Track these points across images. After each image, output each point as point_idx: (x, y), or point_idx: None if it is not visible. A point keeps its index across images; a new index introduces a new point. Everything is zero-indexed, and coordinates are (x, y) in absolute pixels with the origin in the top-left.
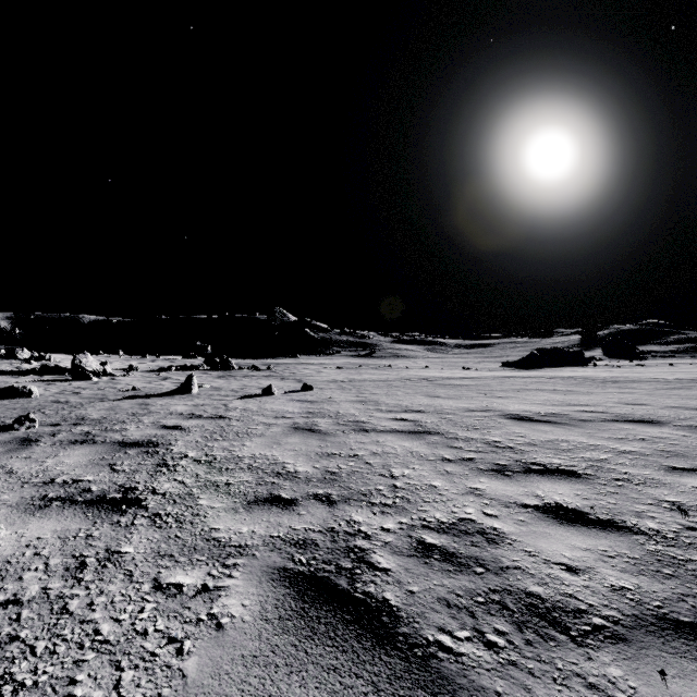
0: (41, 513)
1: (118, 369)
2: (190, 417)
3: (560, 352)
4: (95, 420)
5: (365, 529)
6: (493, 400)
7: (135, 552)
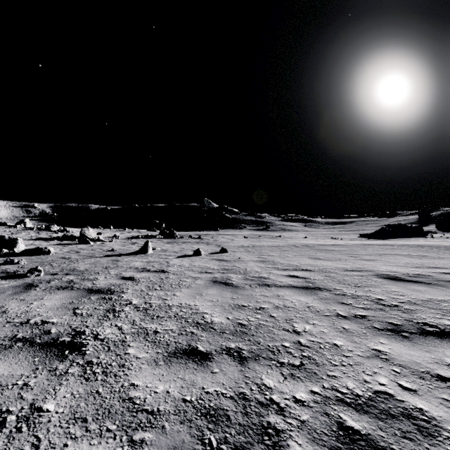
0: (2, 354)
1: (107, 237)
2: (142, 271)
3: (404, 227)
4: (80, 271)
5: (277, 399)
6: (363, 262)
7: (54, 411)
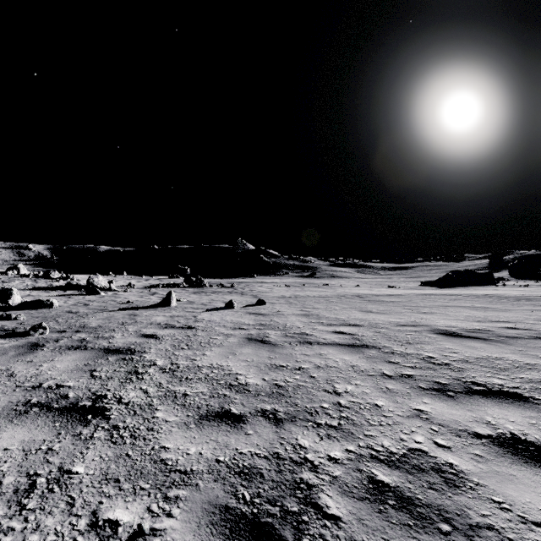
0: (18, 420)
1: (120, 286)
2: (165, 327)
3: (472, 273)
4: (92, 328)
5: (311, 457)
6: (420, 315)
7: (84, 473)
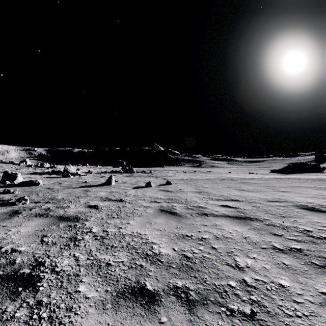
0: None
1: (83, 172)
2: (104, 200)
3: (305, 164)
4: (57, 200)
5: None
6: (280, 193)
7: None
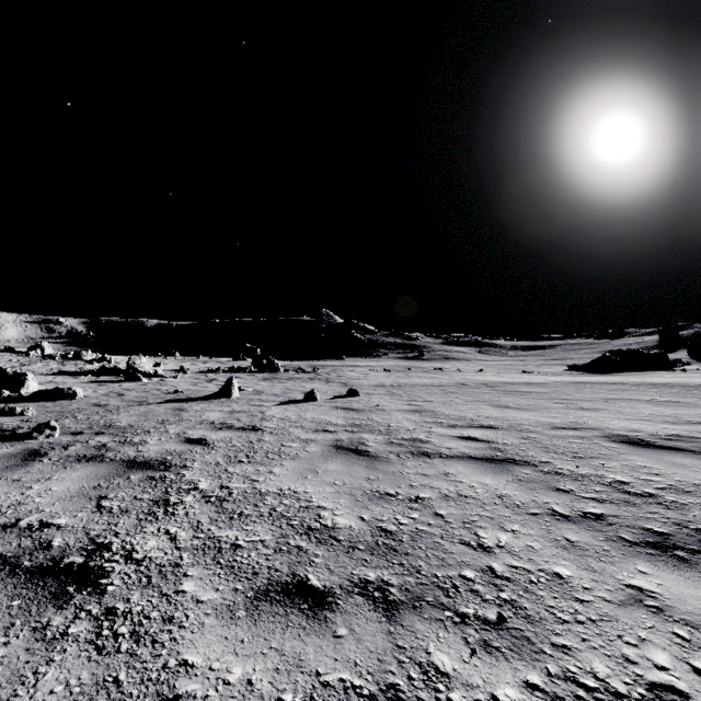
0: None
1: (170, 370)
2: (219, 428)
3: (638, 354)
4: (119, 429)
5: None
6: (580, 413)
7: None
